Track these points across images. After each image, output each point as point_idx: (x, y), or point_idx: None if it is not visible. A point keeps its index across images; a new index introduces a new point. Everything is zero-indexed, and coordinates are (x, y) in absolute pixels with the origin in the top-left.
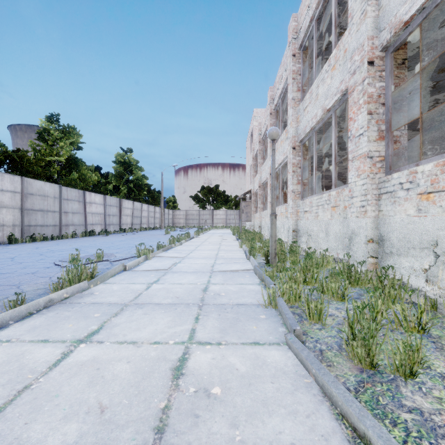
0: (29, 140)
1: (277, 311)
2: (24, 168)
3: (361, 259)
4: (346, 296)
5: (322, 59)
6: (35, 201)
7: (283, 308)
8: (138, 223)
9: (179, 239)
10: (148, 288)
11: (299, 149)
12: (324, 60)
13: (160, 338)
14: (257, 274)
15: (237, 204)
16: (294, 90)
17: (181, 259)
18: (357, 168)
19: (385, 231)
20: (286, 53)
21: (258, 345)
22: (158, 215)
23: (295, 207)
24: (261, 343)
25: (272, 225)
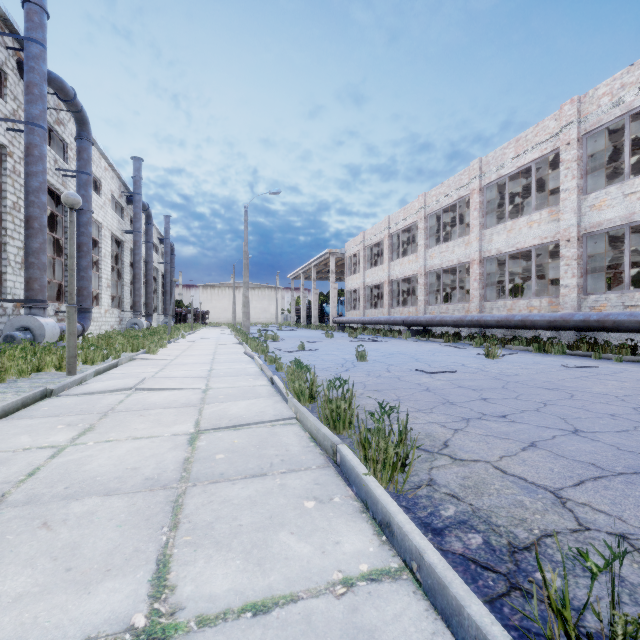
0: None
1: None
2: None
3: None
4: None
5: None
6: None
7: None
8: None
9: None
10: None
11: None
12: None
13: None
14: None
15: None
16: None
17: None
18: None
19: None
20: None
21: None
22: None
23: None
24: None
25: None
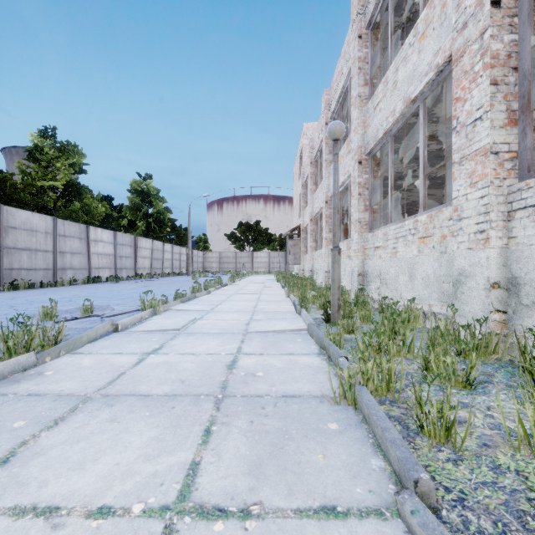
0: (16, 160)
1: (358, 411)
2: (8, 195)
3: (477, 315)
4: (473, 380)
5: (397, 45)
6: (19, 237)
7: (373, 412)
8: (159, 267)
9: (207, 286)
10: (139, 363)
11: (367, 163)
12: (399, 46)
13: (117, 496)
14: (314, 337)
15: (282, 245)
16: (360, 83)
17: (204, 313)
18: (470, 173)
19: (522, 270)
20: (347, 40)
21: (334, 520)
22: (185, 257)
23: (362, 242)
24: (339, 509)
25: (335, 264)
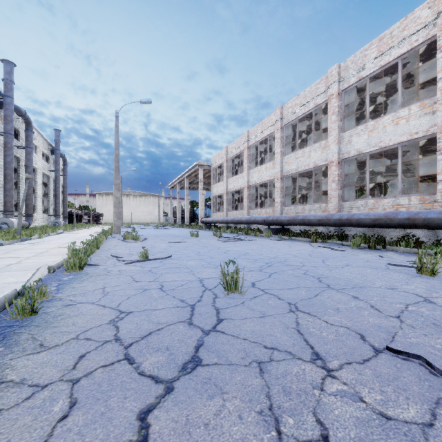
0: None
1: None
2: None
3: None
4: None
5: None
6: None
7: None
8: None
9: None
10: None
11: None
12: None
13: None
14: None
15: None
16: None
17: None
18: None
19: None
20: None
21: None
22: None
23: None
24: None
25: None
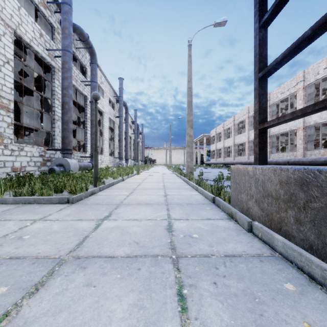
0: None
1: None
2: None
3: None
4: None
5: None
6: None
7: None
8: None
9: None
10: None
11: None
12: None
13: None
14: None
15: None
16: None
17: None
18: None
19: None
20: None
21: None
22: None
23: None
24: None
25: None
